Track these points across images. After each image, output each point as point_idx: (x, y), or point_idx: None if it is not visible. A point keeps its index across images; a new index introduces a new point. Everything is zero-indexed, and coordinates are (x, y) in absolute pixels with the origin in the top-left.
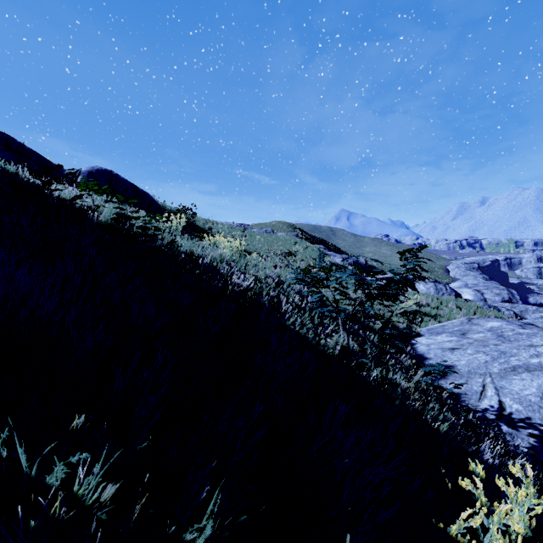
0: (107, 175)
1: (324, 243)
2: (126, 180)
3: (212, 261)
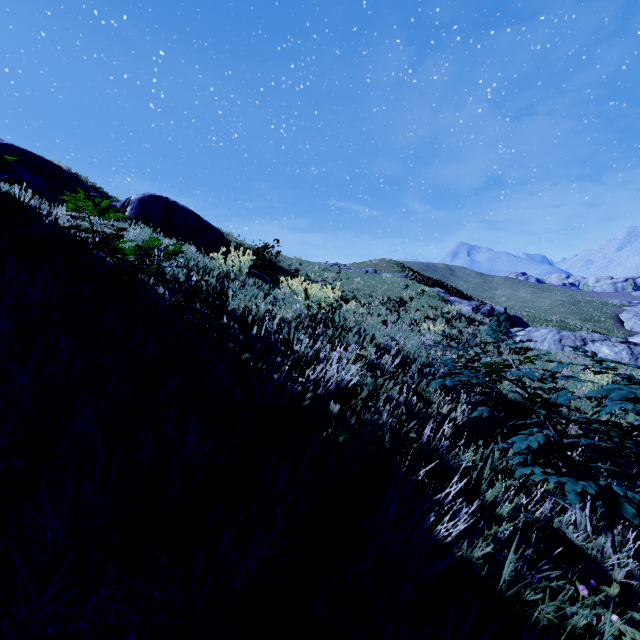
0: (161, 203)
1: (441, 286)
2: (186, 209)
3: (283, 326)
